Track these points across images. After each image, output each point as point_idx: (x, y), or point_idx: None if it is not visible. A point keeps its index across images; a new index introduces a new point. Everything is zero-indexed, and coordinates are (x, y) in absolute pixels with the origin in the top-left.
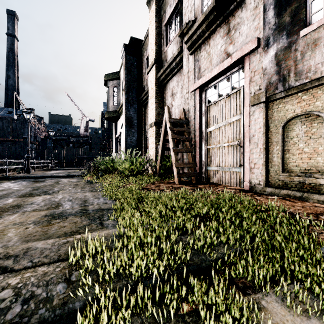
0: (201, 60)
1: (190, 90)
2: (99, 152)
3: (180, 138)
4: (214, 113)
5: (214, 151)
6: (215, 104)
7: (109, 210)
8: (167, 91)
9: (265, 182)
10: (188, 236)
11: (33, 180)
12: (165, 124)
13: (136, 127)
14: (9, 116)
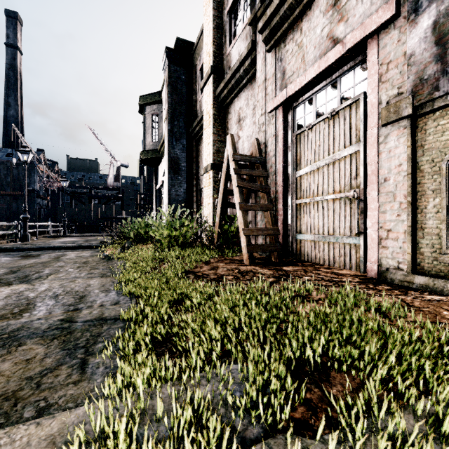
0: (286, 58)
1: (267, 110)
2: (135, 210)
3: (252, 187)
4: (309, 145)
5: (309, 209)
6: (310, 129)
7: (116, 321)
8: (231, 116)
9: (410, 265)
10: (283, 446)
11: (22, 254)
12: (227, 165)
13: (185, 173)
14: (8, 160)
